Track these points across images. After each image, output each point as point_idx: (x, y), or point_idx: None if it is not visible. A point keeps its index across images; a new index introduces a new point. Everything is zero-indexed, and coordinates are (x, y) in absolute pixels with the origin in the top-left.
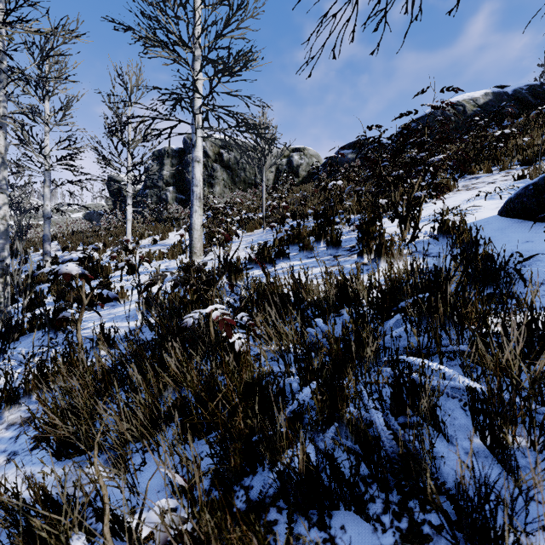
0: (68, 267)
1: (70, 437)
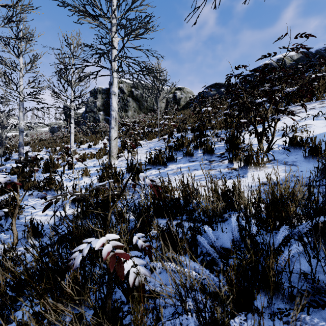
0: None
1: None
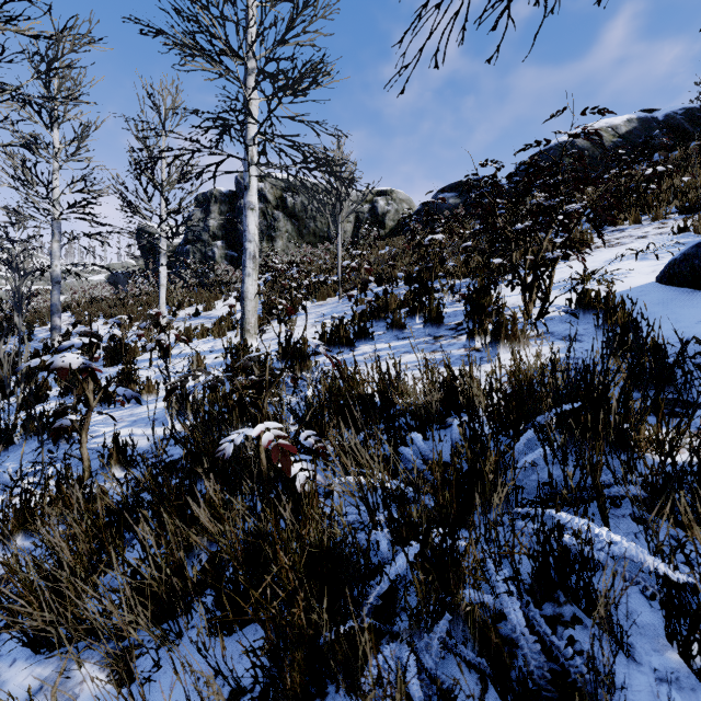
0: (65, 359)
1: (52, 620)
